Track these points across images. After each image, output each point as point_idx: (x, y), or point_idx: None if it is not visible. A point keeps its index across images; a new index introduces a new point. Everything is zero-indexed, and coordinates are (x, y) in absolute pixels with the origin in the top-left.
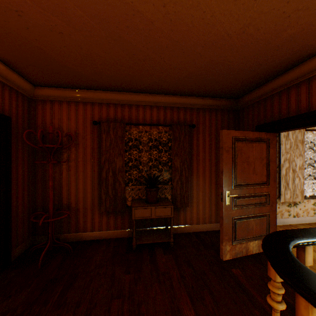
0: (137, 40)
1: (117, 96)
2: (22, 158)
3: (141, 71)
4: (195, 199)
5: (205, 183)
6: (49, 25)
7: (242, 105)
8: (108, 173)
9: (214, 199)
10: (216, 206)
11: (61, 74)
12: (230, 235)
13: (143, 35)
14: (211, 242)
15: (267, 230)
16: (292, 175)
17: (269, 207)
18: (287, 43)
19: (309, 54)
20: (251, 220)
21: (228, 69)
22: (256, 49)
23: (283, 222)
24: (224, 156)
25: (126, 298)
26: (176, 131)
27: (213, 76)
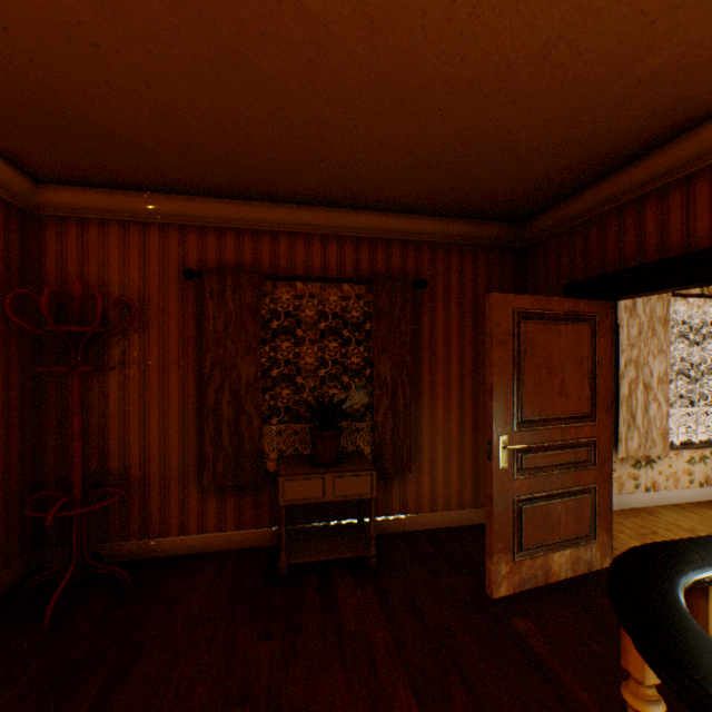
0: (289, 70)
1: (242, 210)
2: (5, 359)
3: (301, 151)
4: (427, 453)
5: (450, 416)
6: (61, 22)
7: (533, 238)
8: (221, 394)
9: (469, 454)
10: (475, 469)
11: (103, 154)
12: (510, 539)
13: (303, 59)
14: (463, 554)
15: (592, 524)
16: (643, 395)
17: (596, 471)
18: (642, 91)
19: (691, 118)
20: (556, 503)
21: (505, 150)
22: (571, 103)
23: (623, 503)
24: (496, 354)
25: (262, 706)
26: (383, 296)
27: (469, 168)
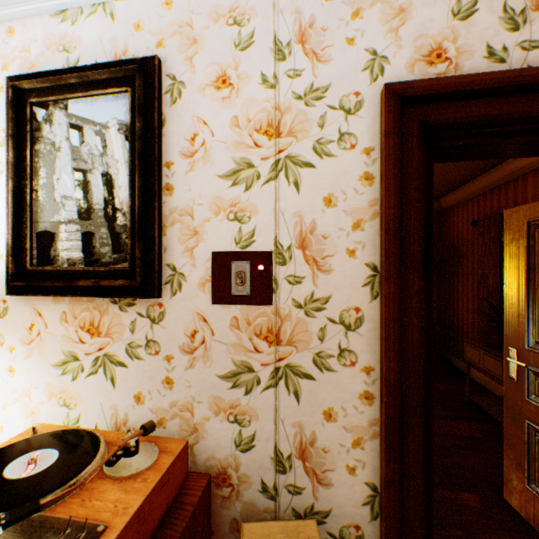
0: None
1: (493, 175)
2: None
3: None
4: None
5: None
6: None
7: None
8: (482, 292)
9: None
10: None
11: None
12: (521, 459)
13: None
14: None
15: None
16: None
17: None
18: None
19: None
20: None
21: None
22: None
23: None
24: (506, 267)
25: None
26: None
27: None
